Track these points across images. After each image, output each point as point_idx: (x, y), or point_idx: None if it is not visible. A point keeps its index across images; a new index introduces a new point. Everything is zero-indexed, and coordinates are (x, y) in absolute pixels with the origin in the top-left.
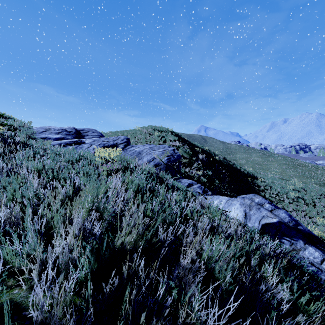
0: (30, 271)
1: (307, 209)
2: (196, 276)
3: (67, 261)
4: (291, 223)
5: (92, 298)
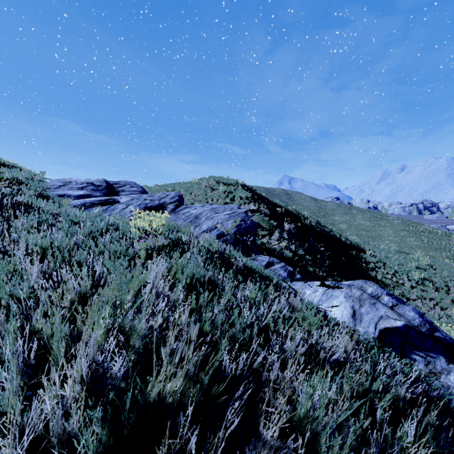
0: (4, 440)
1: (438, 296)
2: None
3: (62, 432)
4: (423, 328)
5: None
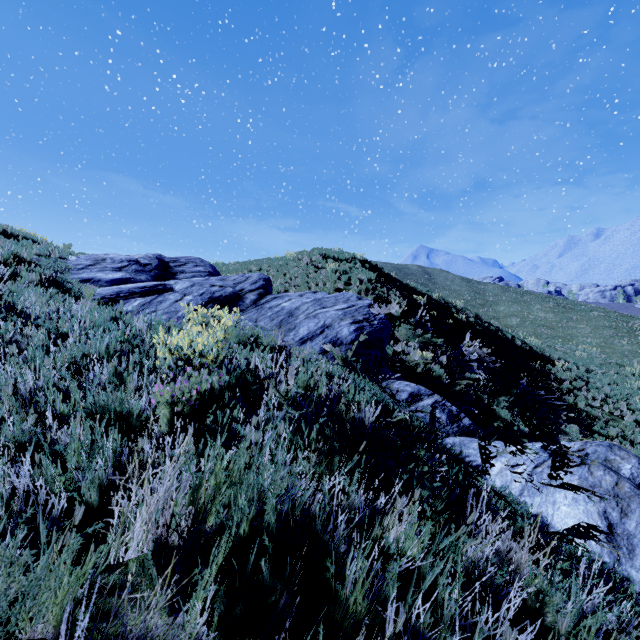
0: None
1: None
2: None
3: None
4: None
5: None
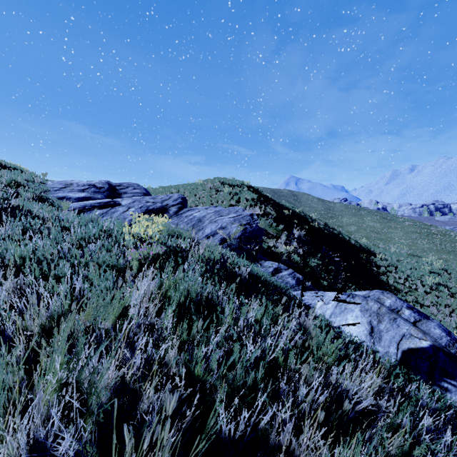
0: None
1: (453, 303)
2: None
3: None
4: (452, 348)
5: None
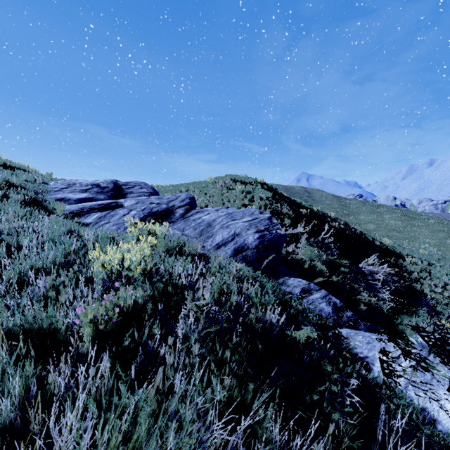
0: None
1: None
2: None
3: None
4: None
5: None
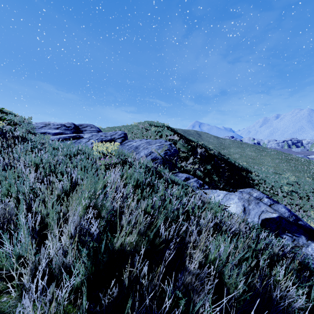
0: (22, 274)
1: (301, 203)
2: (205, 284)
3: (62, 265)
4: (291, 218)
5: (89, 307)
